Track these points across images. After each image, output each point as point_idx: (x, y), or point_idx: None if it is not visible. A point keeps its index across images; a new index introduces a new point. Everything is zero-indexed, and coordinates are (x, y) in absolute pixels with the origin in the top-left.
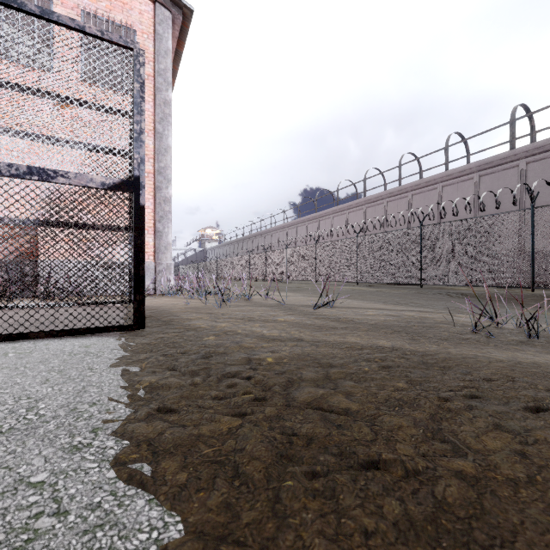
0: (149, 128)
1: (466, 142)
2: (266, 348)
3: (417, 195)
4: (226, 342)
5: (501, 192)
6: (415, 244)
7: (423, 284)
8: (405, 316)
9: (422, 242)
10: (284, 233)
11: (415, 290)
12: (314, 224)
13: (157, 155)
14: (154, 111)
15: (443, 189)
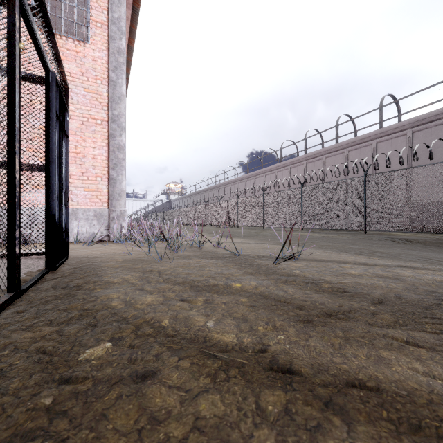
0: (103, 76)
1: (397, 103)
2: (206, 433)
3: (353, 151)
4: (118, 376)
5: (434, 146)
6: (359, 192)
7: (367, 230)
8: (406, 279)
9: (366, 191)
10: (235, 186)
11: (359, 236)
12: (261, 178)
13: (111, 102)
14: (108, 59)
15: (377, 145)
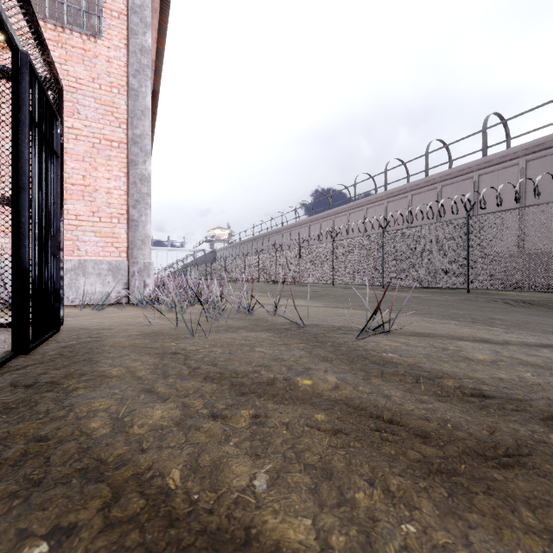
0: (121, 83)
1: (506, 124)
2: None
3: (447, 186)
4: None
5: None
6: (460, 239)
7: (471, 288)
8: None
9: (469, 237)
10: (295, 232)
11: (460, 296)
12: (329, 222)
13: (131, 118)
14: (127, 61)
15: (479, 178)
